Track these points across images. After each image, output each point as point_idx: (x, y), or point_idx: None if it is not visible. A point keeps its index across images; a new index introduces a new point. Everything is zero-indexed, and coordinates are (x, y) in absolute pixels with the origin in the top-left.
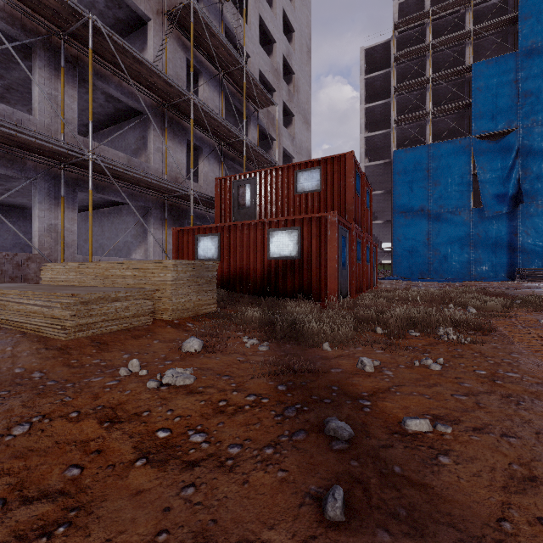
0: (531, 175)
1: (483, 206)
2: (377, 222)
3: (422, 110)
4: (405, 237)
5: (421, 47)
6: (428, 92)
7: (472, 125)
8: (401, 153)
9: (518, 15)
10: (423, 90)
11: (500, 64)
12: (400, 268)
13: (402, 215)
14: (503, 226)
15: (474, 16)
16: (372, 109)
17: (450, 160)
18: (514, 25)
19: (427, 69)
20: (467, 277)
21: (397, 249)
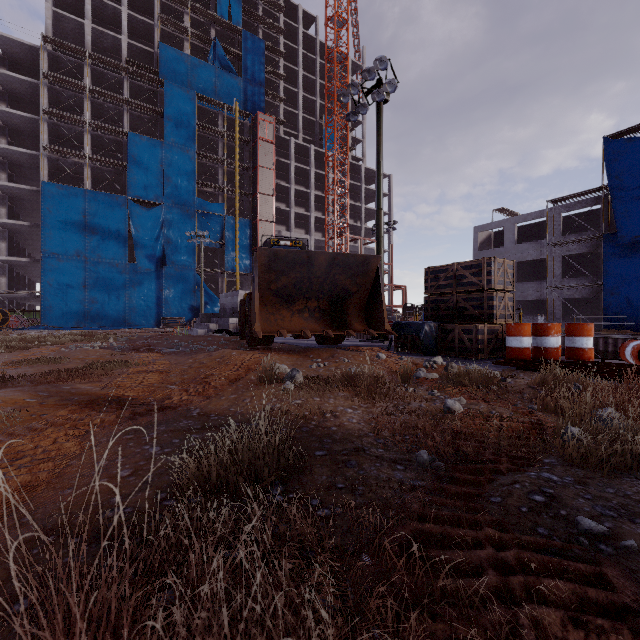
0: (172, 244)
1: (137, 262)
2: (21, 260)
3: (83, 148)
4: (58, 281)
5: (78, 84)
6: (86, 133)
7: (128, 187)
8: (53, 187)
9: (164, 113)
10: (81, 129)
11: (151, 144)
12: (51, 316)
13: (54, 256)
14: (153, 282)
15: (133, 87)
16: (13, 116)
17: (109, 213)
18: (162, 117)
19: (85, 109)
20: (124, 325)
21: (48, 294)
